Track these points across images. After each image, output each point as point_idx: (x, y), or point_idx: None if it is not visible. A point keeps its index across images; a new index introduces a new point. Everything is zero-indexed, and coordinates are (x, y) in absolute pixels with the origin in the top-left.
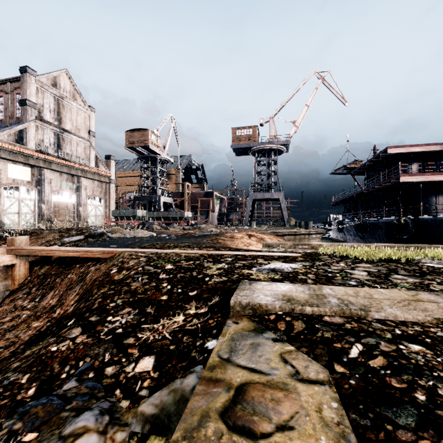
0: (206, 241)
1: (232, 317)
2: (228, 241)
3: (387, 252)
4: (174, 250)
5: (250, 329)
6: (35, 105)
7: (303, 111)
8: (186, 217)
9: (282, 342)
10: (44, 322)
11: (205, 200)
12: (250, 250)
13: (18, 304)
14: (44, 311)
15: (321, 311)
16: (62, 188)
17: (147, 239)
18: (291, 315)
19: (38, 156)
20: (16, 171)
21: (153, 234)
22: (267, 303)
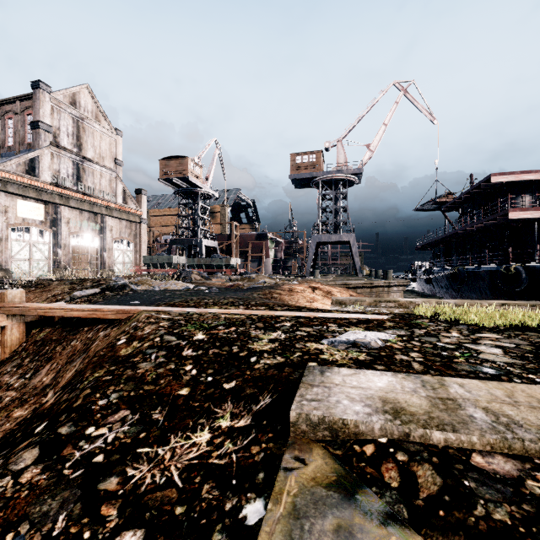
0: (257, 295)
1: (294, 444)
2: (285, 296)
3: (519, 315)
4: (212, 310)
5: (328, 479)
6: (50, 128)
7: (380, 132)
8: (233, 264)
9: (400, 527)
10: (29, 410)
11: (258, 243)
12: (316, 309)
13: (3, 382)
14: (33, 393)
15: (463, 442)
16: (83, 229)
17: (180, 293)
18: (405, 449)
19: (53, 190)
20: (26, 208)
21: (189, 287)
22: (357, 420)
